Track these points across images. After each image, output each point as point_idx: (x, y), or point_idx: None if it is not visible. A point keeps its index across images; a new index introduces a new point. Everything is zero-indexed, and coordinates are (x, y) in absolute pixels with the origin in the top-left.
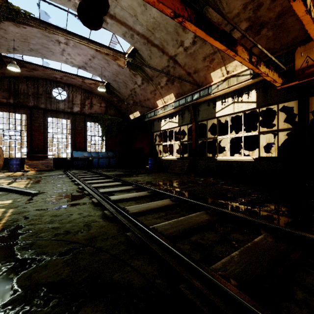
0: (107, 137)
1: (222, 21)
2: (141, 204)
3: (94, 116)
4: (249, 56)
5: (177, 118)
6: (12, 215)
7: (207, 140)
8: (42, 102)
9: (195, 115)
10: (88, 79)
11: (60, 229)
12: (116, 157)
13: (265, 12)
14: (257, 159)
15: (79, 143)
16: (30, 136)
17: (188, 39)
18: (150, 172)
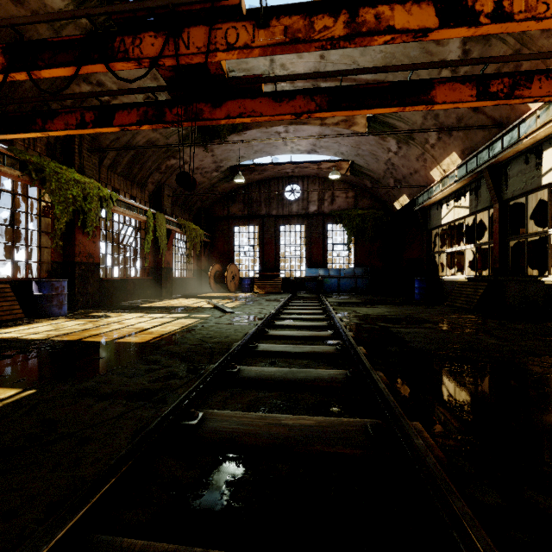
0: (357, 244)
1: None
2: (291, 331)
3: (337, 214)
4: (478, 88)
5: (467, 198)
6: (198, 323)
7: (526, 239)
8: (274, 207)
9: (499, 188)
10: (325, 162)
11: (210, 335)
12: (366, 277)
13: None
14: None
15: (315, 257)
16: (262, 251)
17: (451, 53)
18: (405, 303)
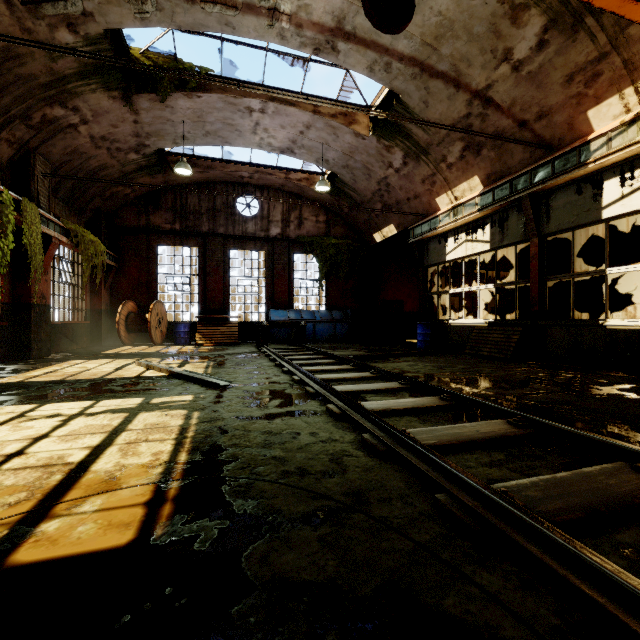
0: (329, 280)
1: None
2: (438, 427)
3: (306, 242)
4: None
5: (487, 231)
6: (200, 424)
7: (573, 279)
8: (221, 223)
9: (538, 220)
10: (296, 171)
11: (288, 462)
12: (346, 321)
13: None
14: None
15: (279, 295)
16: (203, 284)
17: (524, 41)
18: (424, 353)
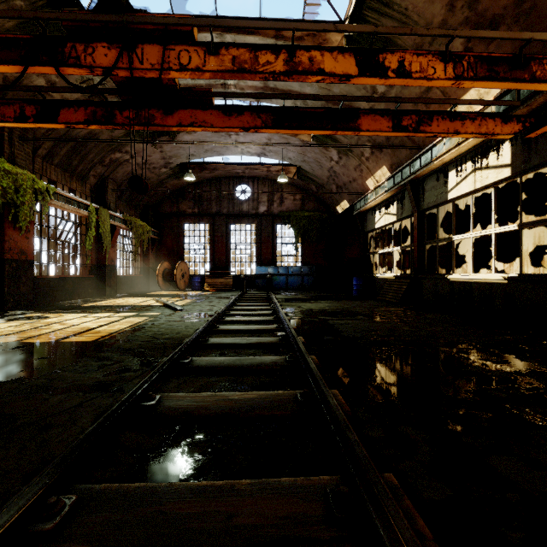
0: (304, 244)
1: (421, 40)
2: (240, 326)
3: (285, 215)
4: (393, 121)
5: (395, 207)
6: (148, 321)
7: (438, 244)
8: (224, 206)
9: (418, 199)
10: (275, 165)
11: (161, 332)
12: (312, 275)
13: (491, 0)
14: (513, 280)
15: (265, 256)
16: (212, 249)
17: None
18: (345, 298)
